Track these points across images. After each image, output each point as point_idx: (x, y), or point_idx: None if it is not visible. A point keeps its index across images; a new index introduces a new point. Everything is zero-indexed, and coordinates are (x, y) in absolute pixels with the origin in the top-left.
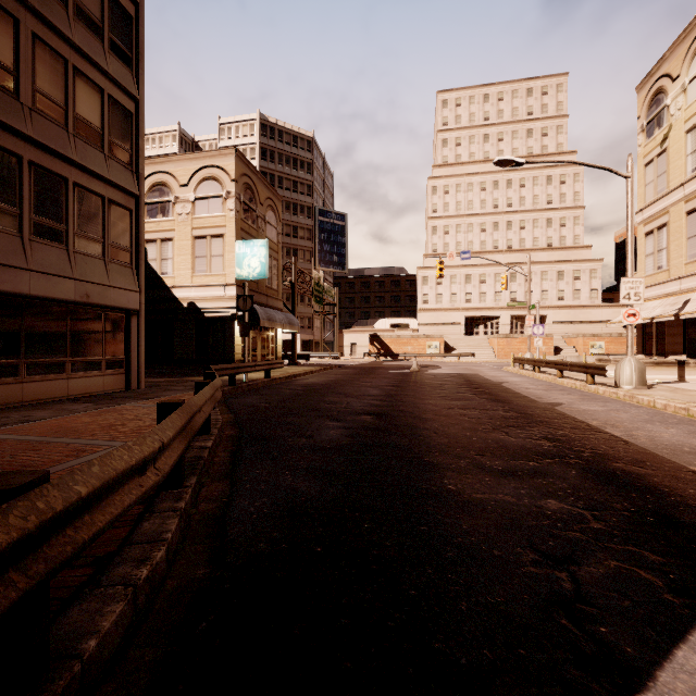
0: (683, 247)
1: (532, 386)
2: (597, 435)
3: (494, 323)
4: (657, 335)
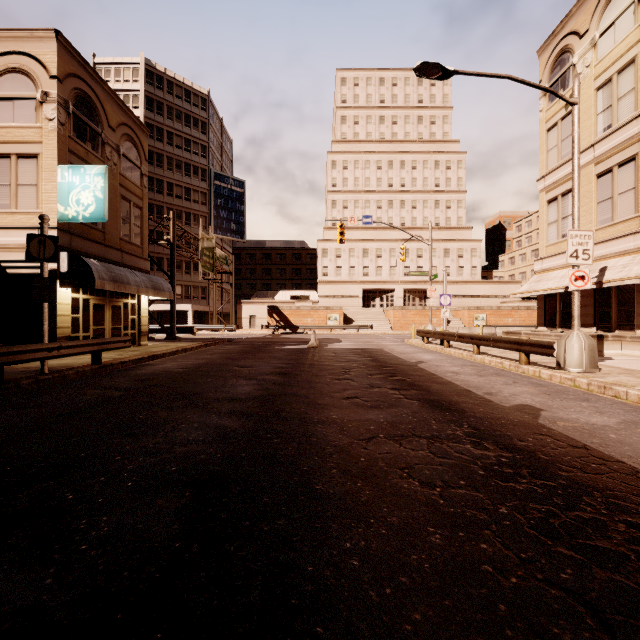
0: (593, 212)
1: (457, 368)
2: None
3: (389, 296)
4: (561, 306)
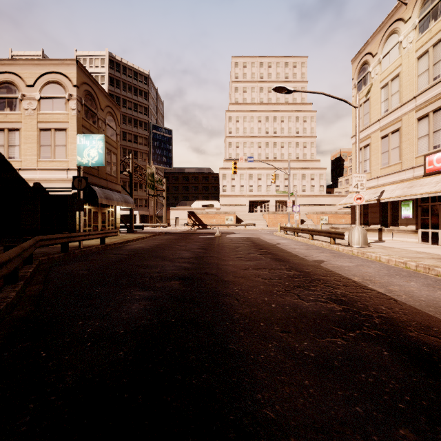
0: (379, 158)
1: (297, 246)
2: (368, 293)
3: (266, 205)
4: (363, 212)
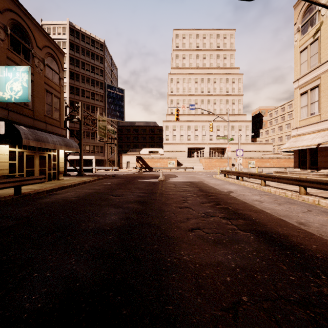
0: None
1: (258, 197)
2: None
3: (201, 151)
4: (310, 156)
